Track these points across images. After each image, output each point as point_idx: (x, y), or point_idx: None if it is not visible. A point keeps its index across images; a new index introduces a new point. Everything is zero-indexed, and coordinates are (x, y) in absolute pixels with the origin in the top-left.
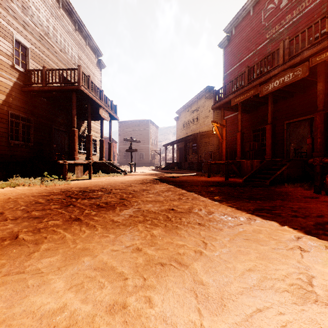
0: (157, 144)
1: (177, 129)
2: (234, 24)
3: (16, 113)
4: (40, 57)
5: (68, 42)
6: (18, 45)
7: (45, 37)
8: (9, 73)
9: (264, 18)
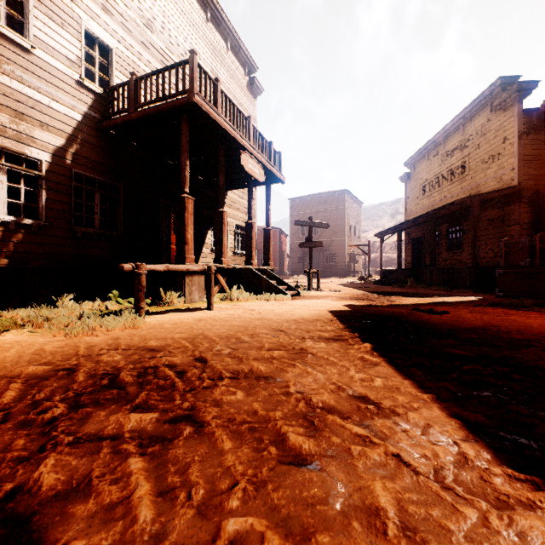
0: (360, 235)
1: (407, 199)
2: None
3: (87, 174)
4: (136, 67)
5: (193, 43)
6: None
7: (147, 30)
8: (73, 96)
9: None
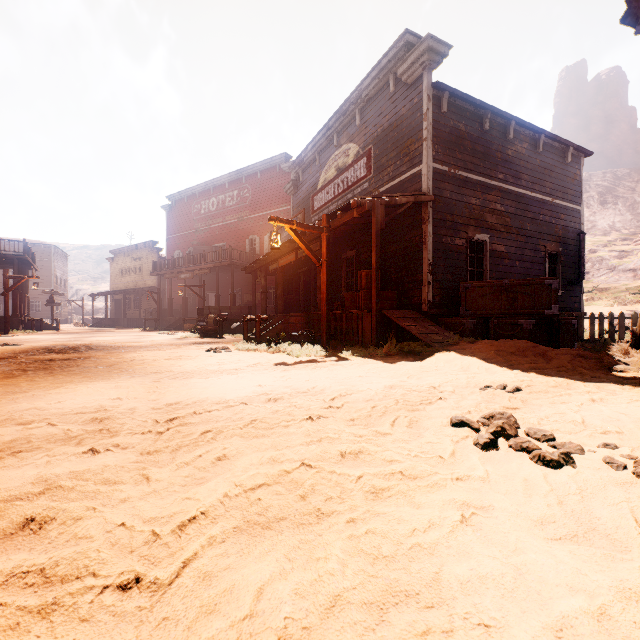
0: (66, 285)
1: (112, 274)
2: (175, 199)
3: None
4: None
5: None
6: None
7: None
8: None
9: (193, 212)
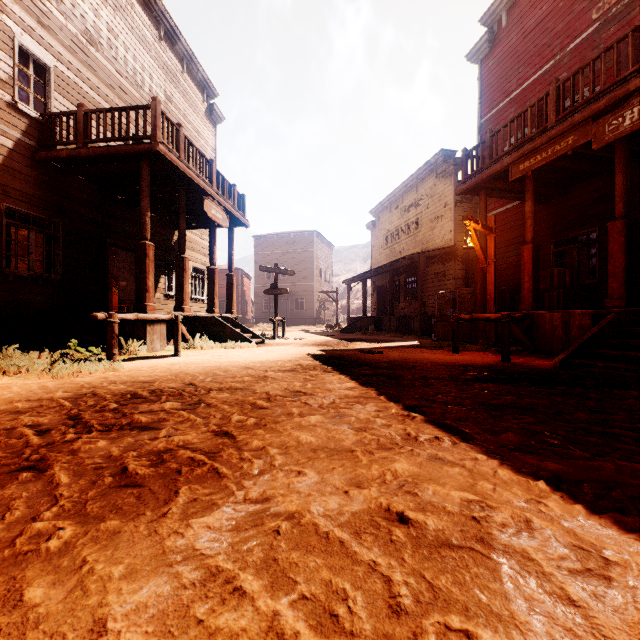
0: (331, 280)
1: (373, 247)
2: (507, 2)
3: (21, 209)
4: (78, 89)
5: (144, 62)
6: (40, 72)
7: (91, 47)
8: (4, 120)
9: None
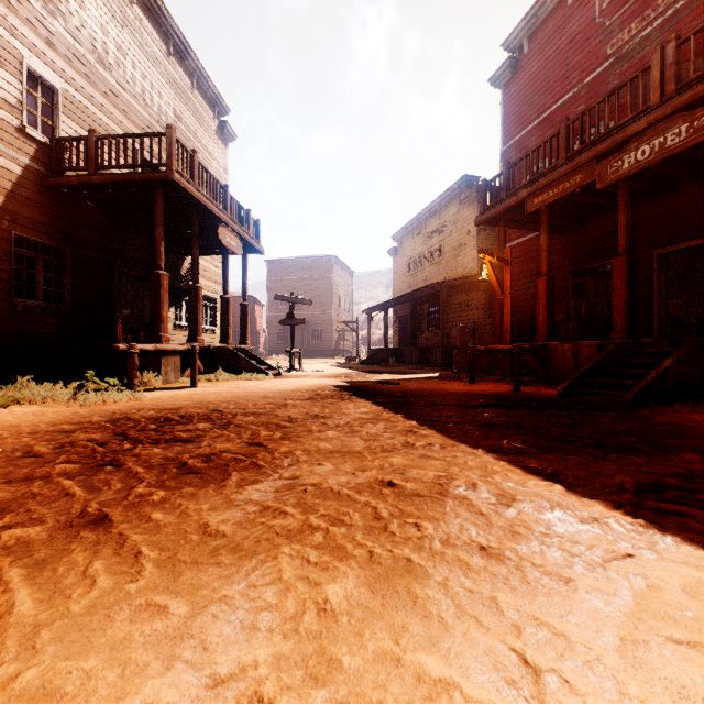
0: (351, 308)
1: (395, 275)
2: (528, 29)
3: (30, 236)
4: (86, 111)
5: (153, 80)
6: (42, 89)
7: (99, 66)
8: (13, 145)
9: (601, 8)
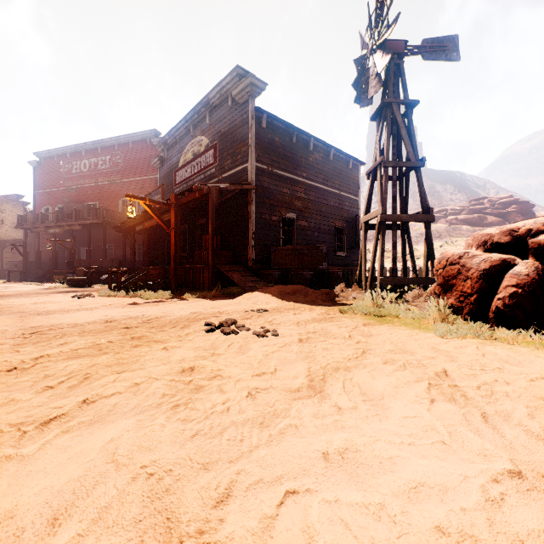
0: None
1: None
2: (44, 156)
3: None
4: None
5: None
6: None
7: None
8: None
9: (64, 170)
